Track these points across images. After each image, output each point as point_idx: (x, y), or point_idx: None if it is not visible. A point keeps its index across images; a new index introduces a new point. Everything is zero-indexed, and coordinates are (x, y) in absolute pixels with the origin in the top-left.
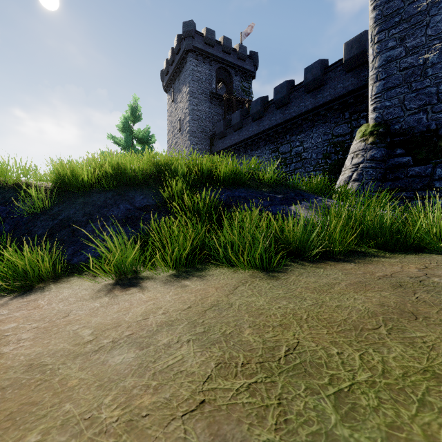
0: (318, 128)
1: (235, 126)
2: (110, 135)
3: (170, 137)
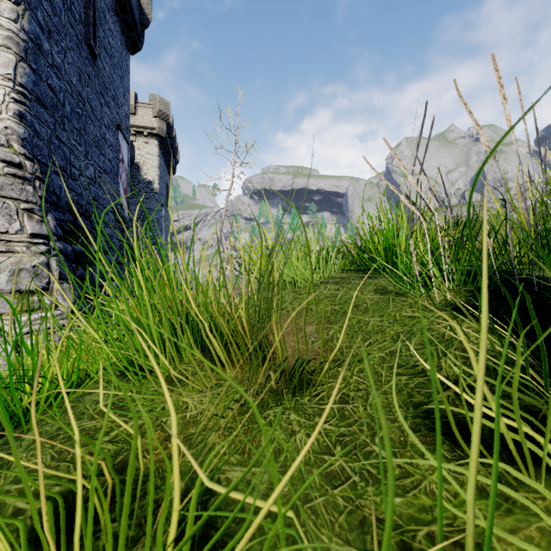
0: None
1: None
2: None
3: None
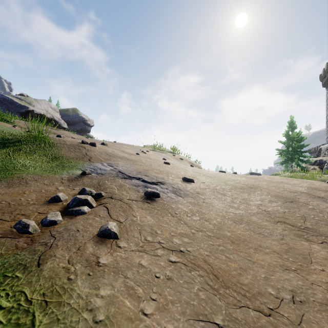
0: None
1: None
2: (280, 141)
3: (327, 119)
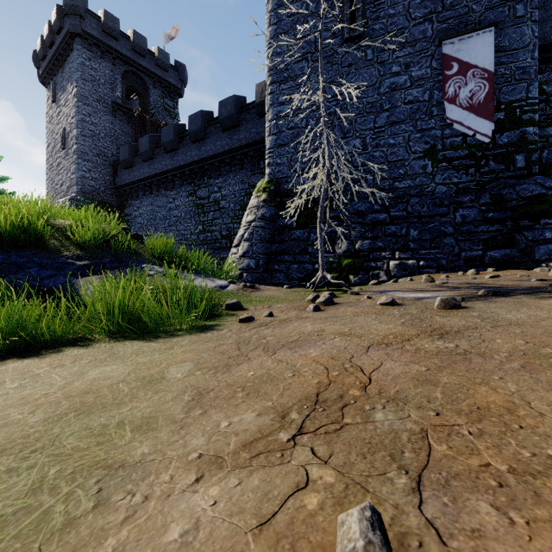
0: (235, 173)
1: (144, 155)
2: None
3: (50, 153)
